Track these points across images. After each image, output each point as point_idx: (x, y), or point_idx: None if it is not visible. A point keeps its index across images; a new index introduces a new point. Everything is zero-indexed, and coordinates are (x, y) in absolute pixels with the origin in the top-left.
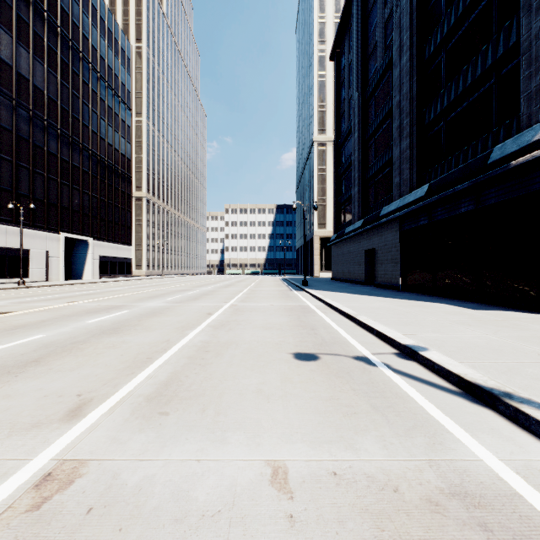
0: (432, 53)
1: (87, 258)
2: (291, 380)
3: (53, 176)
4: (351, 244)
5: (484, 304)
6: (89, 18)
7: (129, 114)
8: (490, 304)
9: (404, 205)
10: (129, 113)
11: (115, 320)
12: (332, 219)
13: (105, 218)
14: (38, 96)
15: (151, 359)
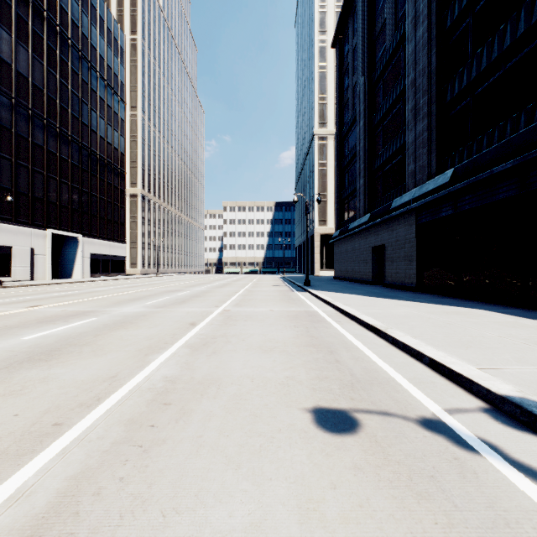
0: (456, 19)
1: (77, 256)
2: (320, 509)
3: (39, 169)
4: (356, 240)
5: (533, 310)
6: (78, 4)
7: (123, 107)
8: None
9: (421, 195)
10: (123, 106)
11: (64, 334)
12: (333, 216)
13: (96, 214)
14: (22, 83)
15: (58, 429)
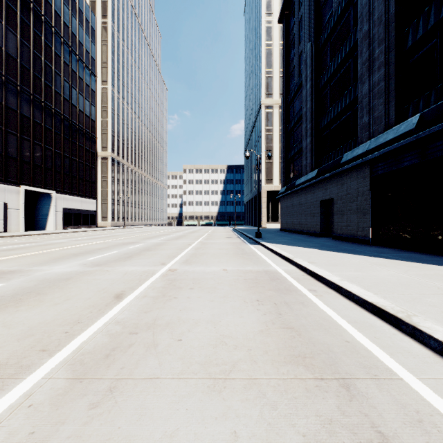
0: None
1: (50, 210)
2: None
3: (12, 131)
4: (302, 195)
5: None
6: None
7: (94, 79)
8: None
9: (379, 145)
10: (94, 79)
11: None
12: (278, 175)
13: (68, 173)
14: None
15: None
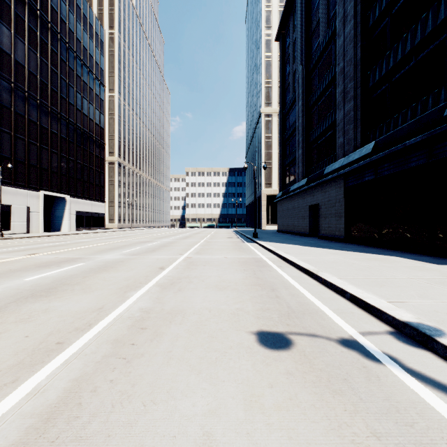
0: (376, 19)
1: (64, 213)
2: (260, 401)
3: (33, 141)
4: (295, 200)
5: (438, 257)
6: (66, 4)
7: (102, 89)
8: (445, 257)
9: (349, 163)
10: (102, 88)
11: (58, 276)
12: (277, 180)
13: (80, 178)
14: (19, 70)
15: (60, 346)
